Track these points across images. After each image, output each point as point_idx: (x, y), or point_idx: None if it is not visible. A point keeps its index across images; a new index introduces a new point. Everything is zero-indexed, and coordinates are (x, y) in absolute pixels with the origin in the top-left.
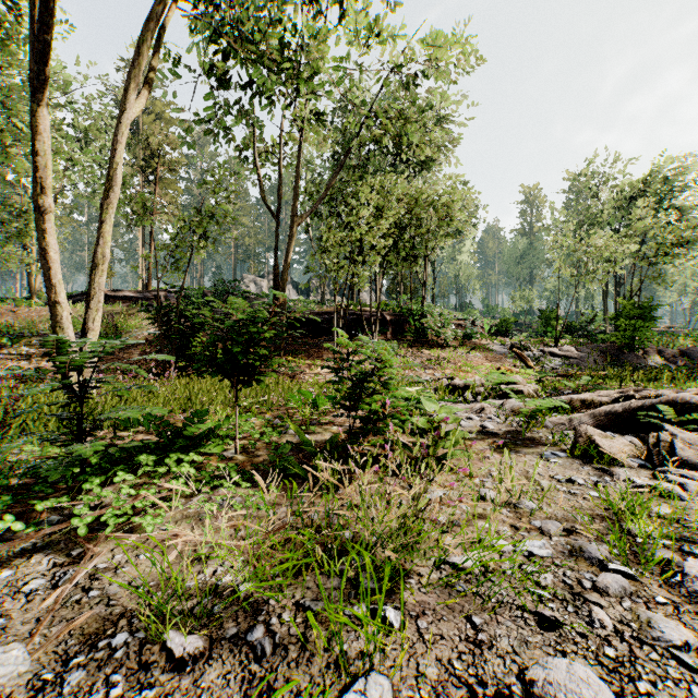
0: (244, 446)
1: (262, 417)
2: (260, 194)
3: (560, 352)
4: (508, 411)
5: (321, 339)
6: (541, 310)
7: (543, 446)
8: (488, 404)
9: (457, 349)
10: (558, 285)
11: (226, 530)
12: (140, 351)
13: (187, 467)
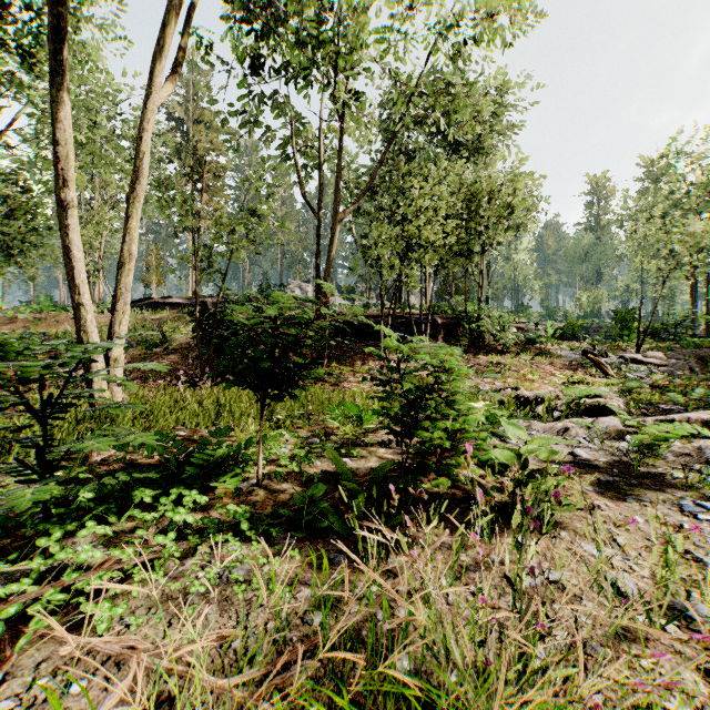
0: (270, 474)
1: (295, 435)
2: (302, 191)
3: (644, 359)
4: (601, 433)
5: (366, 344)
6: (615, 311)
7: (673, 490)
8: (572, 422)
9: (519, 355)
10: (641, 280)
11: (201, 658)
12: (183, 357)
13: (182, 513)
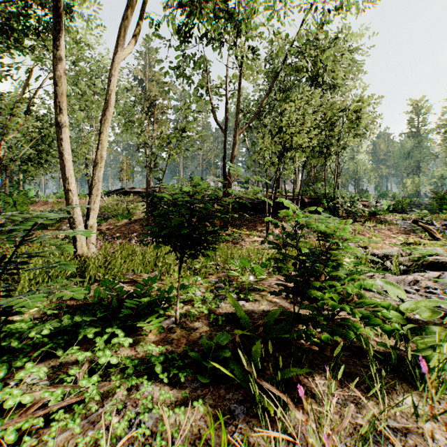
0: (186, 313)
1: (207, 281)
2: (214, 116)
3: None
4: None
5: (256, 216)
6: (435, 192)
7: None
8: (420, 276)
9: (364, 223)
10: None
11: None
12: (140, 225)
13: (107, 356)
